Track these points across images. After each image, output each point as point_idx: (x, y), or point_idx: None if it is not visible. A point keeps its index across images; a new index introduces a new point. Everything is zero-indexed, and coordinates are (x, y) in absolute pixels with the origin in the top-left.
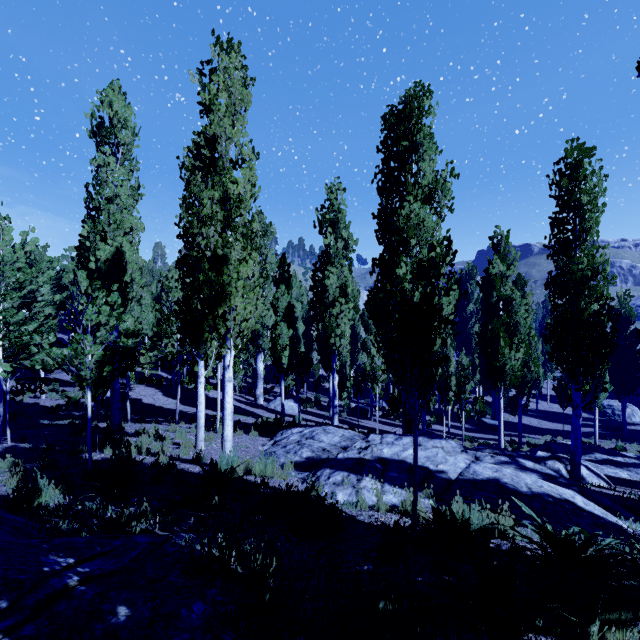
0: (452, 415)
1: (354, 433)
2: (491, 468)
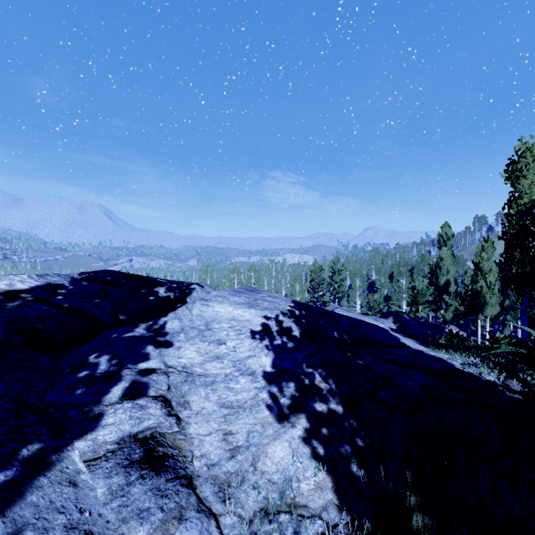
0: None
1: None
2: None
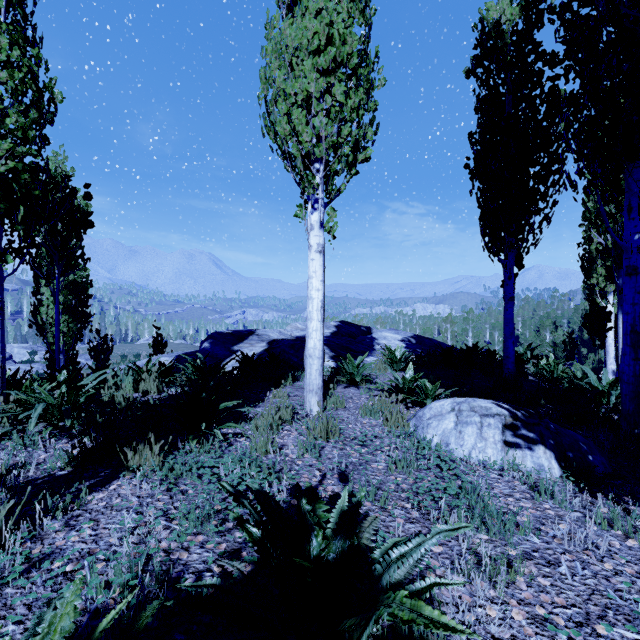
0: None
1: None
2: None
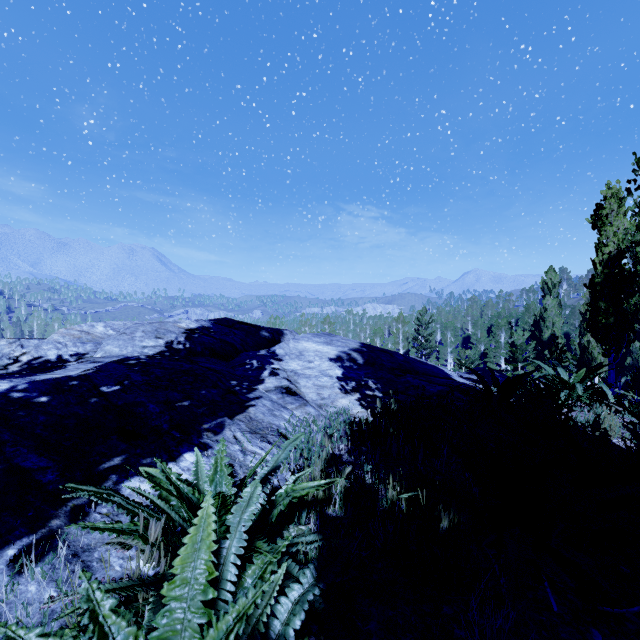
0: None
1: None
2: None
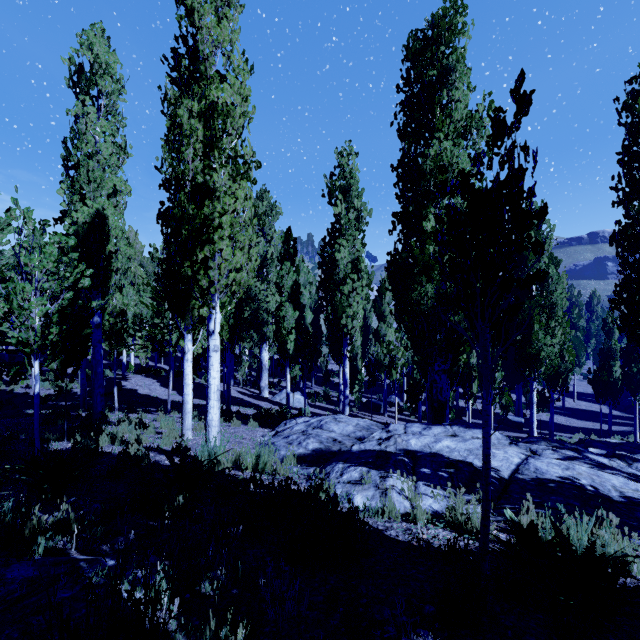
0: (471, 412)
1: (371, 422)
2: (558, 464)
